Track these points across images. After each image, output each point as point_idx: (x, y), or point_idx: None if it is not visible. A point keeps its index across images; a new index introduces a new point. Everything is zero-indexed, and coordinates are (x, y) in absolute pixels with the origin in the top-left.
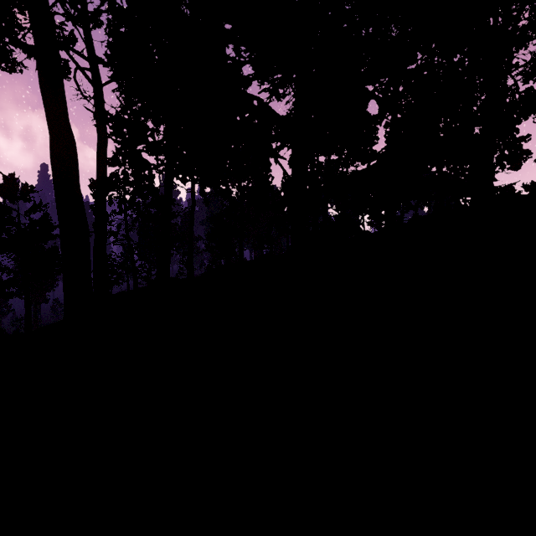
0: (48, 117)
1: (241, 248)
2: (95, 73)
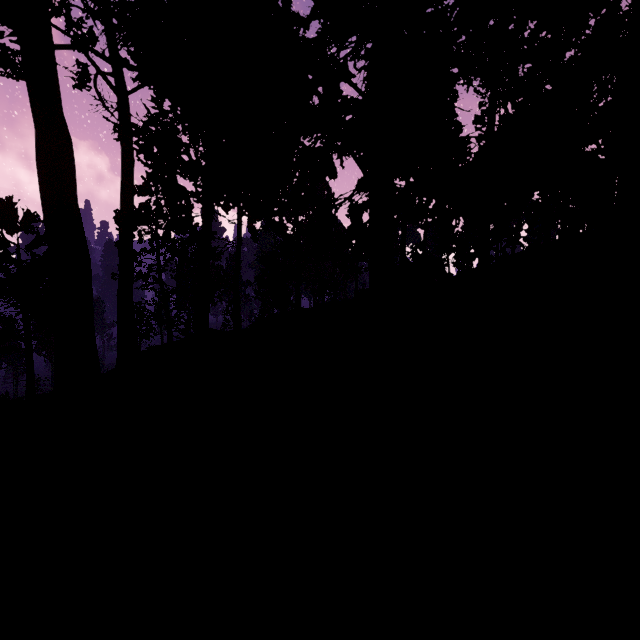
0: (32, 105)
1: (298, 294)
2: (118, 78)
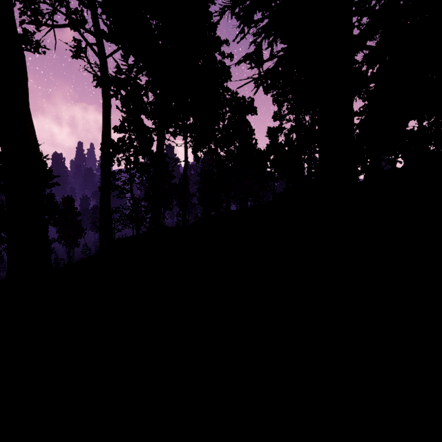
0: None
1: (228, 201)
2: (100, 46)
